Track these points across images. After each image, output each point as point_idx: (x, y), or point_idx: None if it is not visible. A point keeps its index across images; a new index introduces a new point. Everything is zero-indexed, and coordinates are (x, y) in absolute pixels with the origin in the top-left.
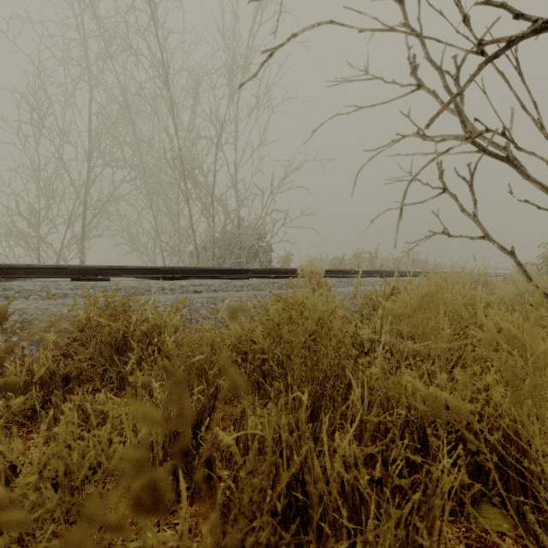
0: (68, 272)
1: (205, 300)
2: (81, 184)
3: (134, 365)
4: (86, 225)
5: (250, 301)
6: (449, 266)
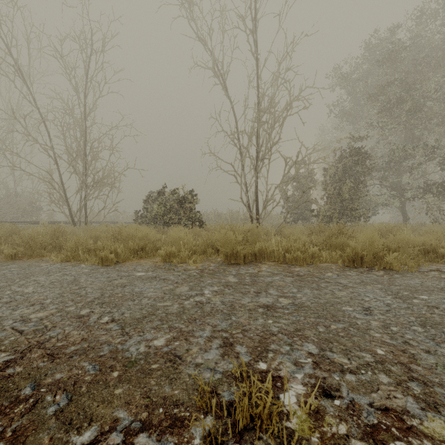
0: None
1: None
2: None
3: None
4: None
5: None
6: None
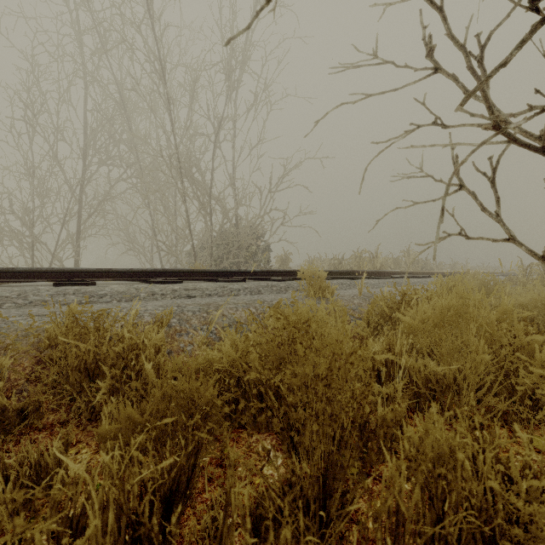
0: (51, 276)
1: (198, 307)
2: (76, 182)
3: (105, 395)
4: (81, 224)
5: (247, 309)
6: (450, 266)
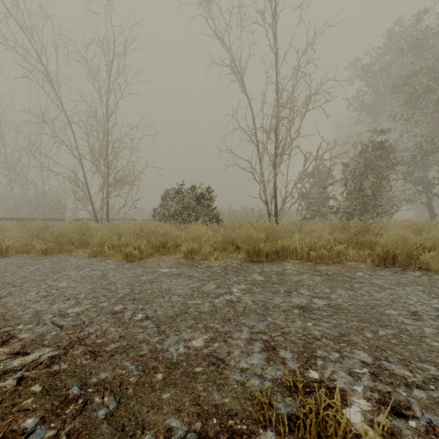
0: None
1: None
2: None
3: None
4: None
5: None
6: None
